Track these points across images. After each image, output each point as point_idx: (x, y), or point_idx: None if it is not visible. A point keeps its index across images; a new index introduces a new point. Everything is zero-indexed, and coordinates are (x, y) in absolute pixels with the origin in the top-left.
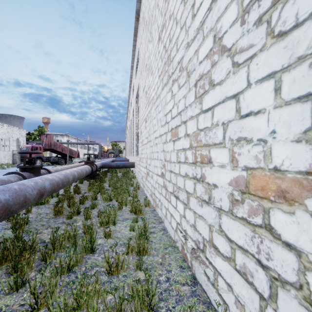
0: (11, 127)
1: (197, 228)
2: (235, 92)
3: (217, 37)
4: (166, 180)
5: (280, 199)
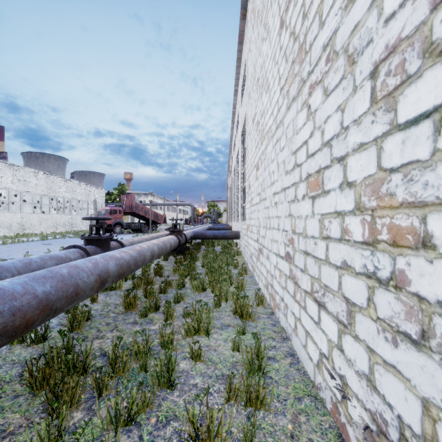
0: (89, 186)
1: (379, 389)
2: None
3: None
4: (296, 267)
5: None
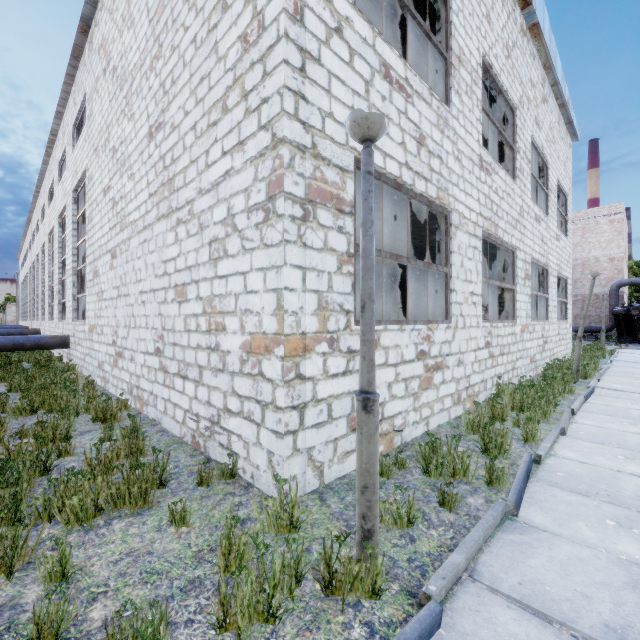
0: None
1: (212, 403)
2: (244, 270)
3: (230, 212)
4: (166, 358)
5: (266, 352)
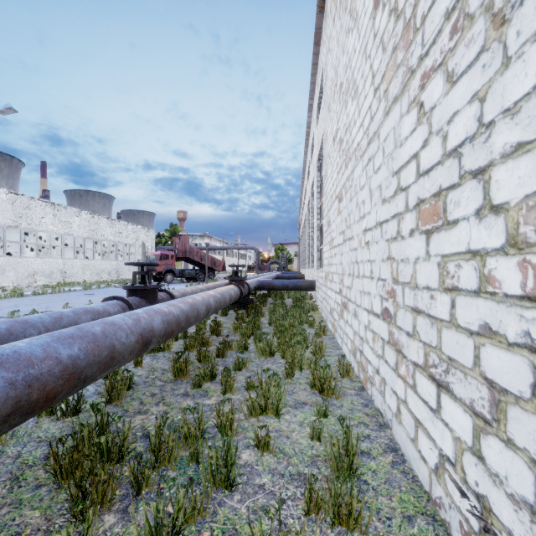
0: (137, 227)
1: None
2: None
3: None
4: (399, 329)
5: None
